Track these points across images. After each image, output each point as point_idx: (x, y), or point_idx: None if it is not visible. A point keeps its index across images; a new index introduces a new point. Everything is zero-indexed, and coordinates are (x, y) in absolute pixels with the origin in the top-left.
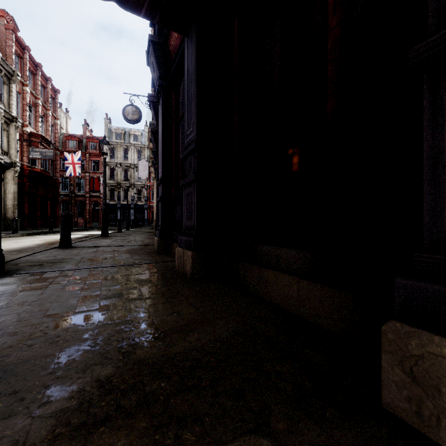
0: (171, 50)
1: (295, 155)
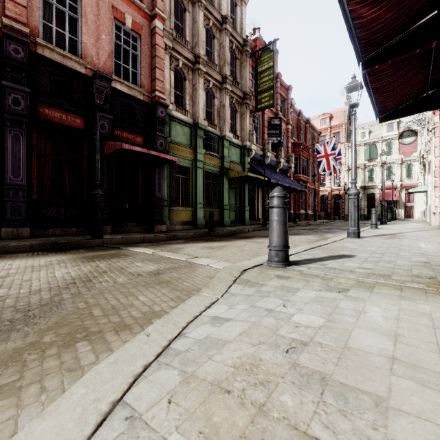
0: (43, 112)
1: (127, 205)
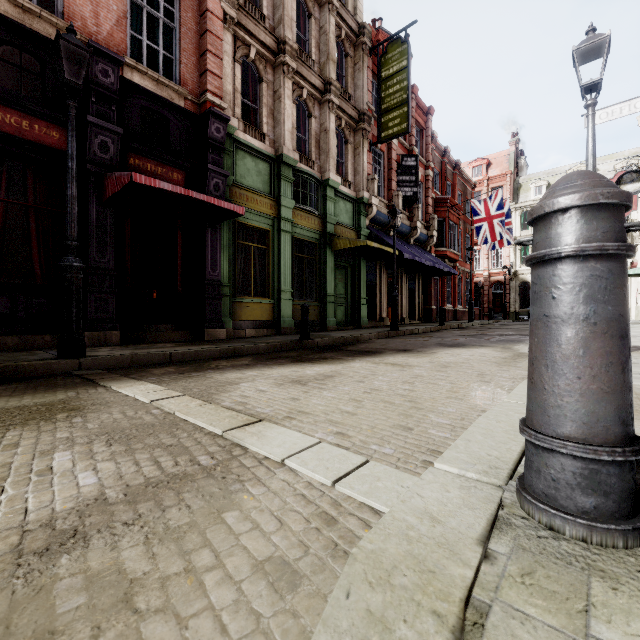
0: None
1: (155, 293)
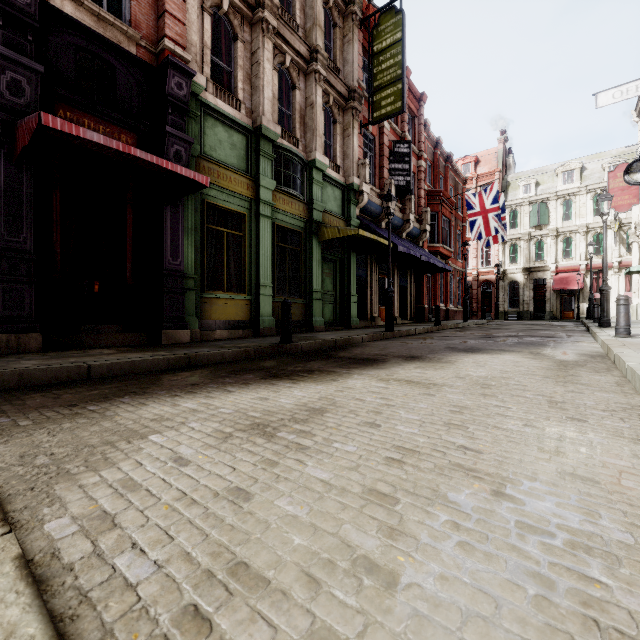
0: None
1: (97, 285)
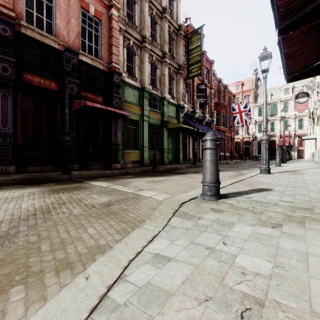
0: (25, 78)
1: (91, 148)
